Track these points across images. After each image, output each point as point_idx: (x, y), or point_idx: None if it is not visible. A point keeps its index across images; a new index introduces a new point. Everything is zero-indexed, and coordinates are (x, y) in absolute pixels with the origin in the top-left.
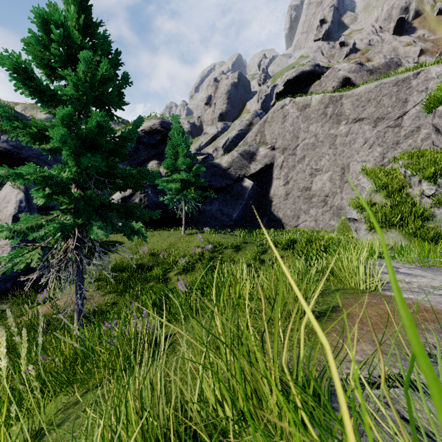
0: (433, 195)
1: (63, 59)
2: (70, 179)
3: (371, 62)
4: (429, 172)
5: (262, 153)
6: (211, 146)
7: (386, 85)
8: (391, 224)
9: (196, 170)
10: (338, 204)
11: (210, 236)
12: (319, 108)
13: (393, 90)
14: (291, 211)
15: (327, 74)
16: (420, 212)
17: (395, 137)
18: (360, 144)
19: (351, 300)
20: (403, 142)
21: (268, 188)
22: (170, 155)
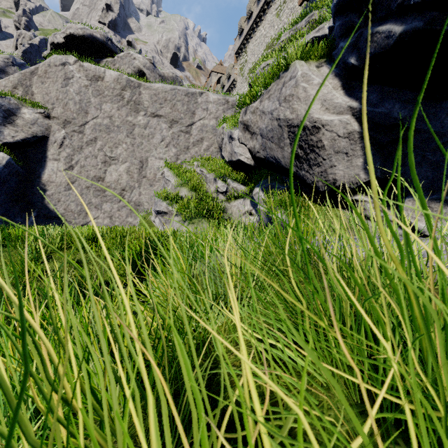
0: (225, 192)
1: None
2: None
3: (162, 70)
4: (222, 172)
5: (28, 117)
6: None
7: (180, 92)
8: (201, 215)
9: None
10: (137, 199)
11: None
12: (115, 87)
13: (185, 99)
14: (77, 205)
15: (121, 56)
16: (219, 205)
17: (186, 142)
18: (158, 140)
19: None
20: (192, 148)
21: (40, 170)
22: None
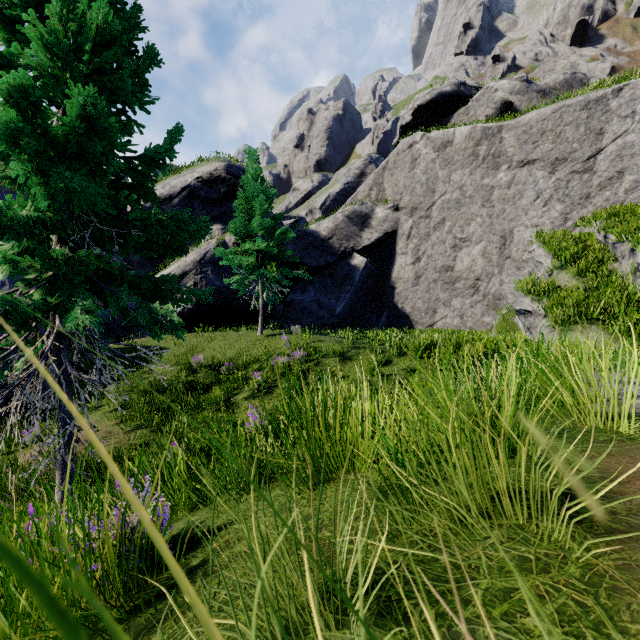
0: None
1: (26, 1)
2: (37, 222)
3: (544, 79)
4: None
5: (380, 216)
6: (304, 207)
7: (570, 109)
8: (590, 317)
9: (280, 237)
10: (496, 290)
11: (301, 338)
12: (466, 147)
13: (581, 115)
14: (424, 303)
15: (477, 97)
16: (635, 298)
17: (584, 187)
18: (529, 200)
19: (622, 459)
20: (597, 195)
21: (390, 268)
22: (240, 213)
